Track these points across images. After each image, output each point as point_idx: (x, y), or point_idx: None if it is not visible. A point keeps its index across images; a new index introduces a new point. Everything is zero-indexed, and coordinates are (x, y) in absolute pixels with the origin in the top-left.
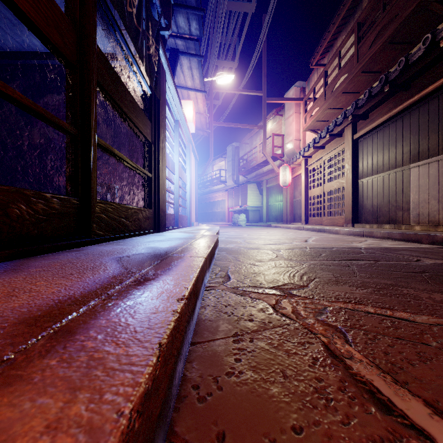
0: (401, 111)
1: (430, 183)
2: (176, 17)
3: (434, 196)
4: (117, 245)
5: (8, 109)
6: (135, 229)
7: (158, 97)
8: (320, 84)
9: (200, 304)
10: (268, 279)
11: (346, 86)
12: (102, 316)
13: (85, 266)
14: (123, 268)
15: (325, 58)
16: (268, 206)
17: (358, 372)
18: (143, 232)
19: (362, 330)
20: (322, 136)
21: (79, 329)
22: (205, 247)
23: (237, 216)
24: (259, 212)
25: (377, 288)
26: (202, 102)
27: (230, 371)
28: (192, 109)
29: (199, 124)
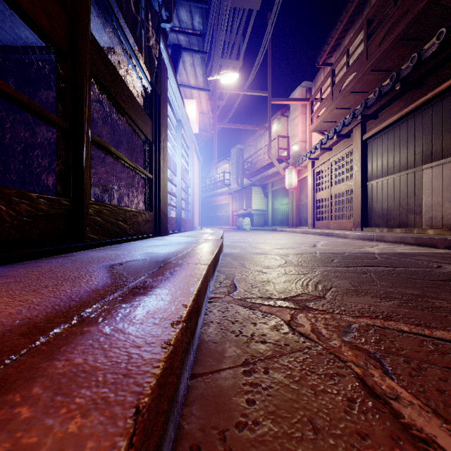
0: (412, 110)
1: (444, 185)
2: (178, 11)
3: (448, 198)
4: (112, 250)
5: (1, 106)
6: (134, 233)
7: (159, 93)
8: (326, 84)
9: (202, 320)
10: (279, 289)
11: (354, 85)
12: (62, 354)
13: (67, 276)
14: (111, 279)
15: (332, 57)
16: (274, 210)
17: (412, 422)
18: (143, 236)
19: (401, 356)
20: (329, 136)
21: (19, 381)
22: (209, 252)
23: (242, 220)
24: (264, 216)
25: (404, 299)
26: (205, 101)
27: (241, 420)
28: (195, 108)
29: (202, 125)
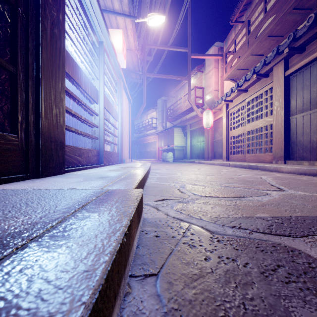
0: None
1: None
2: None
3: None
4: None
5: None
6: None
7: None
8: (237, 40)
9: None
10: None
11: (273, 28)
12: None
13: None
14: None
15: (243, 16)
16: (191, 146)
17: None
18: None
19: None
20: (246, 78)
21: None
22: None
23: (166, 154)
24: (183, 151)
25: None
26: (132, 34)
27: None
28: (121, 38)
29: (131, 66)
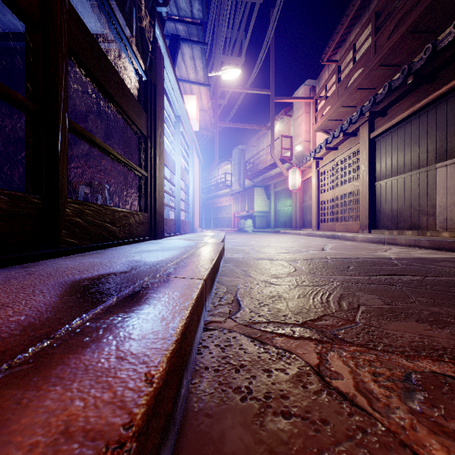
0: (425, 105)
1: None
2: None
3: None
4: (91, 257)
5: None
6: (124, 236)
7: (154, 81)
8: (331, 82)
9: (192, 365)
10: (294, 308)
11: (361, 82)
12: None
13: None
14: (52, 310)
15: (337, 54)
16: (276, 211)
17: None
18: (135, 239)
19: None
20: (335, 135)
21: None
22: (207, 260)
23: (244, 221)
24: (266, 218)
25: None
26: (206, 97)
27: None
28: (195, 104)
29: (202, 123)
